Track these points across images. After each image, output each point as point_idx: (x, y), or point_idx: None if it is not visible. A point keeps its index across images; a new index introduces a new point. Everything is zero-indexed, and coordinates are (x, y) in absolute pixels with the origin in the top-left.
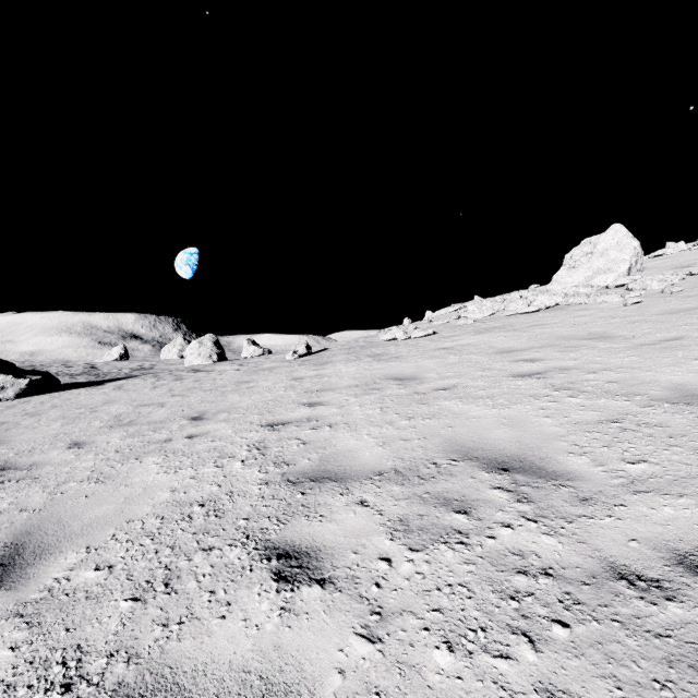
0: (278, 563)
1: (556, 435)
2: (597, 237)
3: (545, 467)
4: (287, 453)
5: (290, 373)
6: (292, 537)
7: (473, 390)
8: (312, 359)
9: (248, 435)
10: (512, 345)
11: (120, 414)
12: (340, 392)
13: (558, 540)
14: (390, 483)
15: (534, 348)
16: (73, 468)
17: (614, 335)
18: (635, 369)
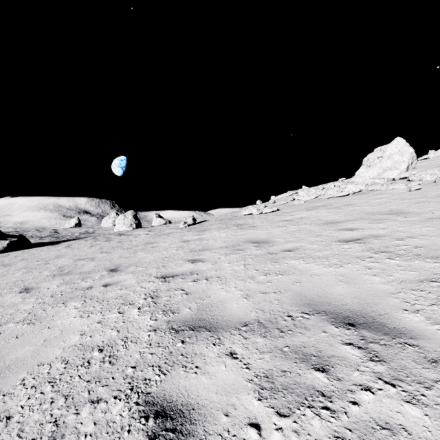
0: (154, 423)
1: (387, 292)
2: (385, 146)
3: (386, 323)
4: (173, 302)
5: (181, 237)
6: (170, 390)
7: (312, 252)
8: (196, 227)
9: (146, 285)
10: (333, 218)
11: (63, 266)
12: (215, 251)
13: (423, 411)
14: (255, 335)
15: (351, 220)
16: (16, 310)
17: (408, 211)
18: (433, 236)
